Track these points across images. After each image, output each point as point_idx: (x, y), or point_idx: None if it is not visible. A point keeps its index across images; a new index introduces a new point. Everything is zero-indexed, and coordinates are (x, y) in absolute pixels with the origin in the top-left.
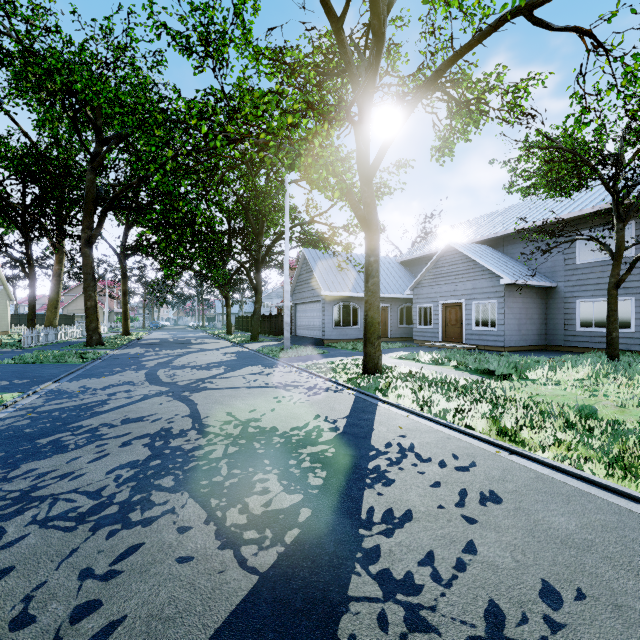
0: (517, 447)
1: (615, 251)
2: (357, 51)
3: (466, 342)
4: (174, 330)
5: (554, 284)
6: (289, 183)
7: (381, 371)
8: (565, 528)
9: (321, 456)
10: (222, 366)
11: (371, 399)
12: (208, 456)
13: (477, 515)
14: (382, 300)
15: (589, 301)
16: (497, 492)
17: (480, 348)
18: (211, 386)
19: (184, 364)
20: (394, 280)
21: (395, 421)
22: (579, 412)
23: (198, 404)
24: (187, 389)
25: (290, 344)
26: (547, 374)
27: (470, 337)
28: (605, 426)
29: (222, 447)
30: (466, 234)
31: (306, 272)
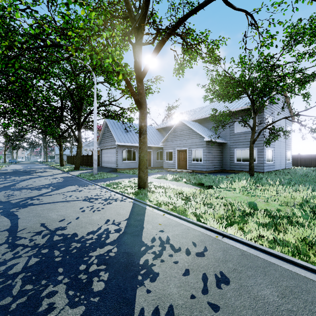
0: (226, 232)
1: (253, 127)
2: (134, 7)
3: (188, 169)
4: (26, 164)
5: (226, 141)
6: (98, 83)
7: (148, 186)
8: (273, 301)
9: (106, 257)
10: (50, 187)
11: (142, 204)
12: (7, 272)
13: (218, 300)
14: (148, 148)
15: (240, 149)
16: (225, 272)
17: (195, 171)
18: (37, 202)
19: (23, 186)
20: (154, 138)
21: (156, 219)
22: (249, 206)
23: (20, 218)
24: (16, 206)
25: (98, 171)
26: (228, 185)
27: (190, 166)
28: (263, 213)
29: (25, 259)
30: (188, 116)
31: (107, 132)
